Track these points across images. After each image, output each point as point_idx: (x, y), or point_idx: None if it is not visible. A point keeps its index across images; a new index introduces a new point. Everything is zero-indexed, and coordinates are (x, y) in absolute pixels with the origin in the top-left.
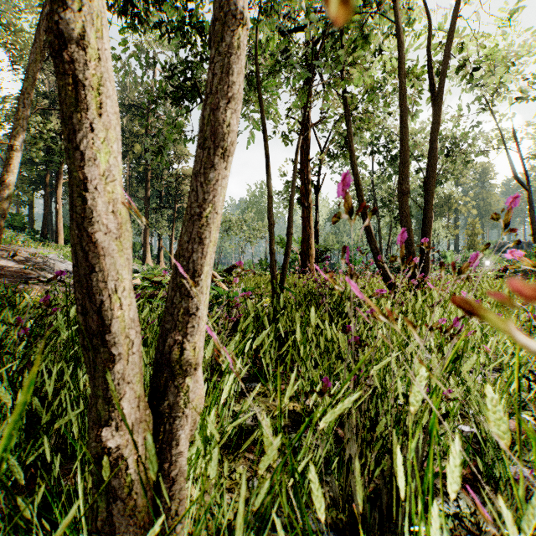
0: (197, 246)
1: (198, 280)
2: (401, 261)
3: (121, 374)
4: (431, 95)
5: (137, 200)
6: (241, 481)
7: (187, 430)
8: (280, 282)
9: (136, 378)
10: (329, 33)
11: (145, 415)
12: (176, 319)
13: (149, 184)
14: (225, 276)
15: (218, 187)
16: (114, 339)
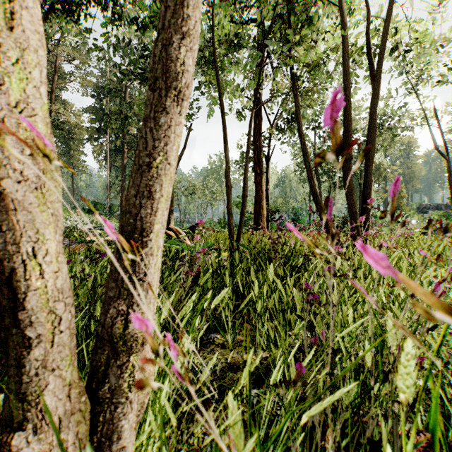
0: (145, 201)
1: (146, 240)
2: (391, 218)
3: (41, 361)
4: (370, 73)
5: (115, 168)
6: (199, 447)
7: (131, 419)
8: (236, 238)
9: (66, 362)
10: (280, 19)
11: (79, 404)
12: (120, 286)
13: (125, 155)
14: (189, 233)
15: (170, 133)
16: (30, 318)
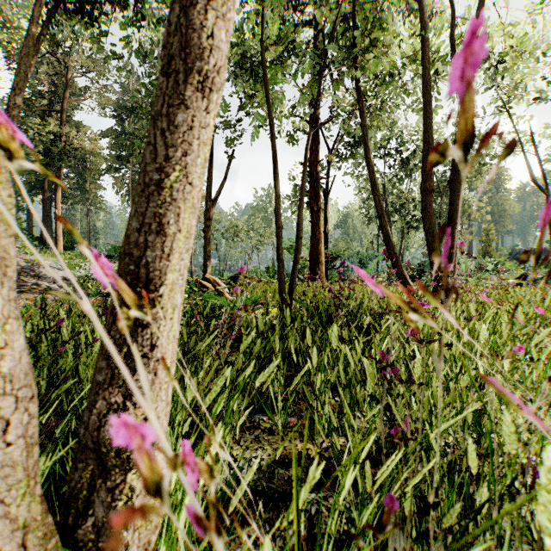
0: (151, 237)
1: (152, 296)
2: (534, 262)
3: None
4: None
5: None
6: None
7: None
8: (288, 291)
9: (17, 492)
10: (343, 17)
11: None
12: (112, 365)
13: None
14: (230, 284)
15: (190, 138)
16: None
